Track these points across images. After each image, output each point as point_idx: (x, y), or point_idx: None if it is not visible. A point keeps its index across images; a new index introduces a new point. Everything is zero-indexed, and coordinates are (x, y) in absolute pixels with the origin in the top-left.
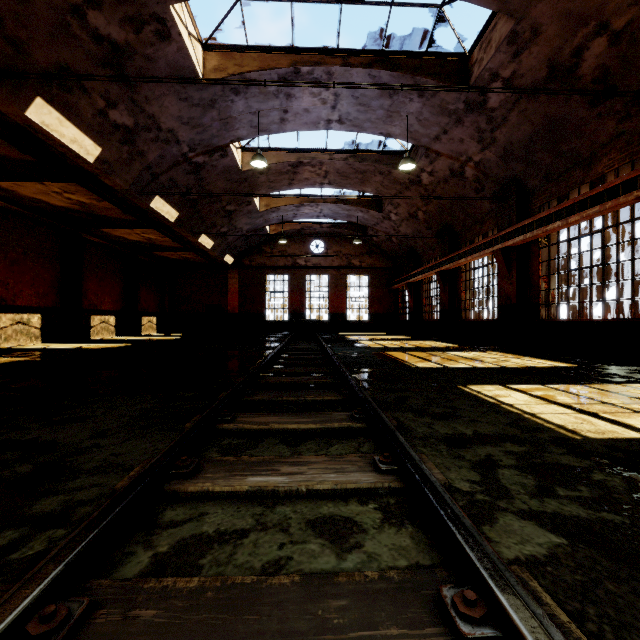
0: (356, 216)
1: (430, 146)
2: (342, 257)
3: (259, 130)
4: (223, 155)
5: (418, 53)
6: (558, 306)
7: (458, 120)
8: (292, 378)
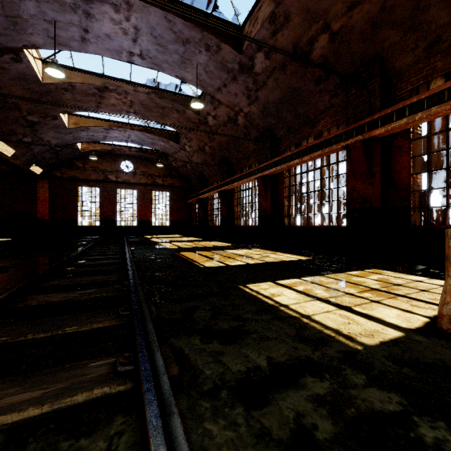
0: (159, 144)
1: (214, 95)
2: (148, 176)
3: (58, 43)
4: (16, 59)
5: (205, 13)
6: (295, 217)
7: (234, 77)
8: (67, 295)
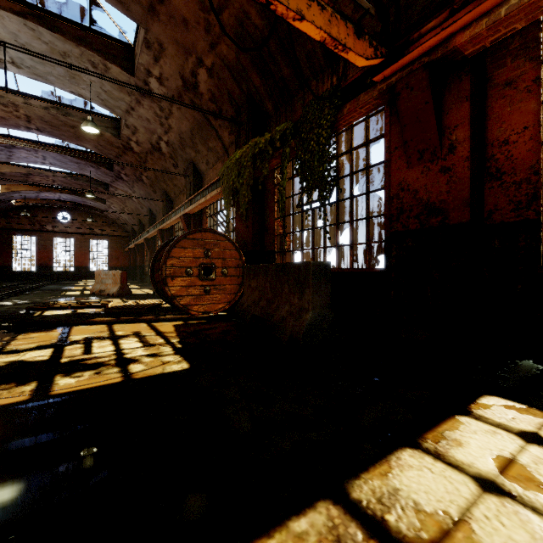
0: (90, 203)
1: (111, 184)
2: (86, 226)
3: None
4: None
5: (87, 151)
6: None
7: (116, 179)
8: None
